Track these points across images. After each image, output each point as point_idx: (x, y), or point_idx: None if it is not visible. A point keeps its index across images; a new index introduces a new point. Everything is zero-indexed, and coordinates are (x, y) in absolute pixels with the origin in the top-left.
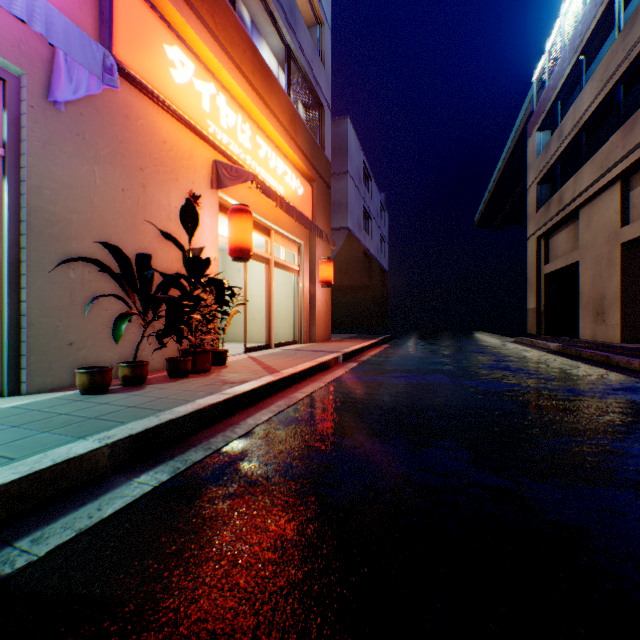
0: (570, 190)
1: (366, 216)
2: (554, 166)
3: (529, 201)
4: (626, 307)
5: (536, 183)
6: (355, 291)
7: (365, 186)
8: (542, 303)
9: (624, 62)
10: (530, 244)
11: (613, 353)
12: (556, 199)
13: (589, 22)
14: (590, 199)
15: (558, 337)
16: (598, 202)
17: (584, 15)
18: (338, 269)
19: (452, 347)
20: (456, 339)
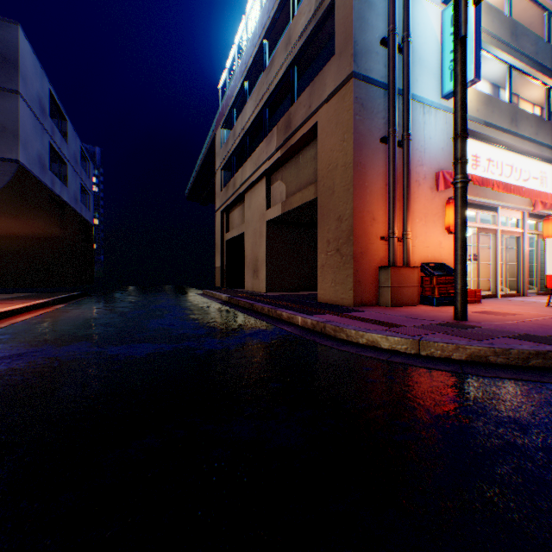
0: (240, 178)
1: (58, 158)
2: (232, 158)
3: (217, 182)
4: (270, 267)
5: (222, 168)
6: (43, 242)
7: (58, 124)
8: (226, 263)
9: (268, 92)
10: (218, 216)
11: (258, 301)
12: (233, 183)
13: (250, 56)
14: (251, 187)
15: (233, 289)
16: (256, 190)
17: (248, 50)
18: (3, 211)
19: (142, 303)
20: (155, 294)
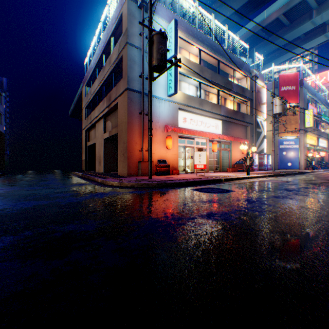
0: (93, 116)
1: None
2: (90, 104)
3: (84, 114)
4: (106, 160)
5: (85, 108)
6: None
7: None
8: (88, 157)
9: (103, 80)
10: (84, 132)
11: (93, 175)
12: (90, 117)
13: (97, 58)
14: (98, 121)
15: (90, 171)
16: (100, 123)
17: (96, 54)
18: None
19: (37, 177)
20: (46, 174)
